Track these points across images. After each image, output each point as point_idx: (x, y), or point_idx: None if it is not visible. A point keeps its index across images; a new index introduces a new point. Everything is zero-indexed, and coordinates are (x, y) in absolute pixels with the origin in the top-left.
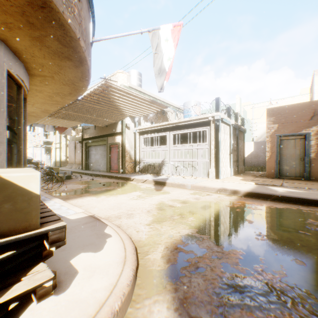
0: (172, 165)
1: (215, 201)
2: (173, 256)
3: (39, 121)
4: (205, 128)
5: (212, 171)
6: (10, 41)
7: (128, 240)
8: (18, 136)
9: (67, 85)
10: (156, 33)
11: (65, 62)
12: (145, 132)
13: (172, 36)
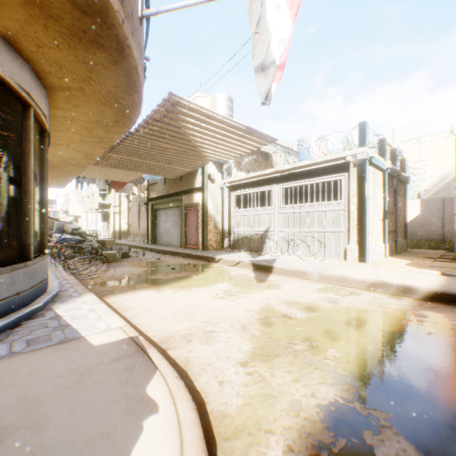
0: (281, 237)
1: (372, 310)
2: None
3: (84, 173)
4: (339, 177)
5: (352, 249)
6: None
7: (194, 431)
8: (24, 189)
9: (108, 104)
10: None
11: (94, 55)
12: (238, 187)
13: (287, 0)
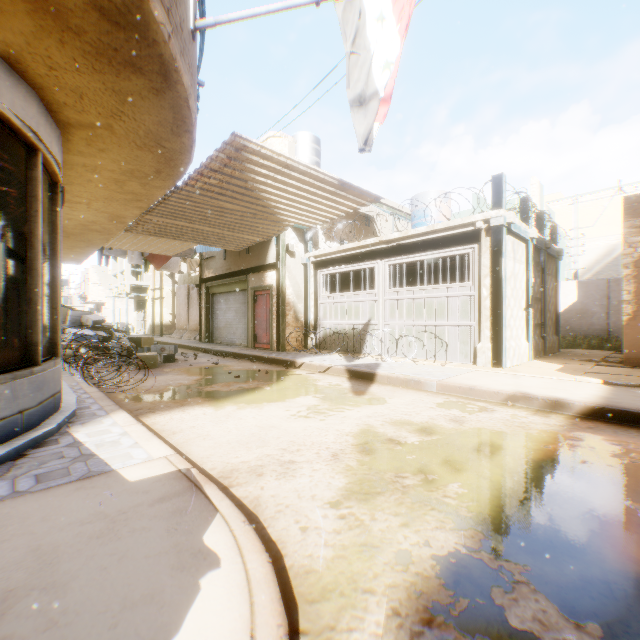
0: (388, 333)
1: (510, 432)
2: None
3: (110, 243)
4: (466, 249)
5: (484, 349)
6: None
7: (268, 590)
8: (28, 266)
9: (146, 148)
10: (355, 1)
11: (128, 81)
12: (328, 263)
13: (394, 9)
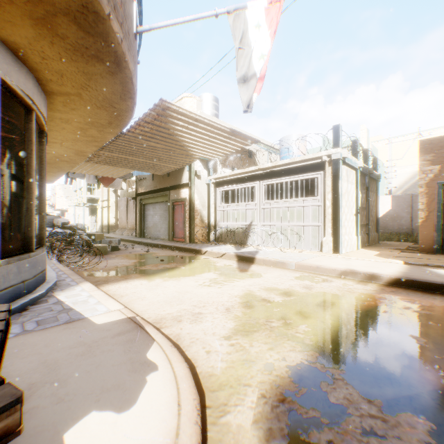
0: (264, 231)
1: (341, 294)
2: (278, 422)
3: (74, 169)
4: (316, 175)
5: (328, 241)
6: (4, 31)
7: (187, 382)
8: (26, 187)
9: (103, 108)
10: (241, 14)
11: (93, 67)
12: (224, 183)
13: (266, 20)
